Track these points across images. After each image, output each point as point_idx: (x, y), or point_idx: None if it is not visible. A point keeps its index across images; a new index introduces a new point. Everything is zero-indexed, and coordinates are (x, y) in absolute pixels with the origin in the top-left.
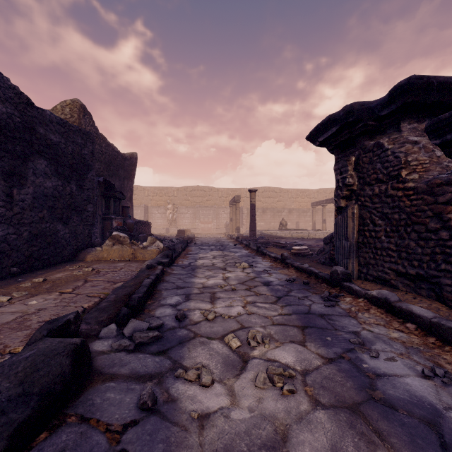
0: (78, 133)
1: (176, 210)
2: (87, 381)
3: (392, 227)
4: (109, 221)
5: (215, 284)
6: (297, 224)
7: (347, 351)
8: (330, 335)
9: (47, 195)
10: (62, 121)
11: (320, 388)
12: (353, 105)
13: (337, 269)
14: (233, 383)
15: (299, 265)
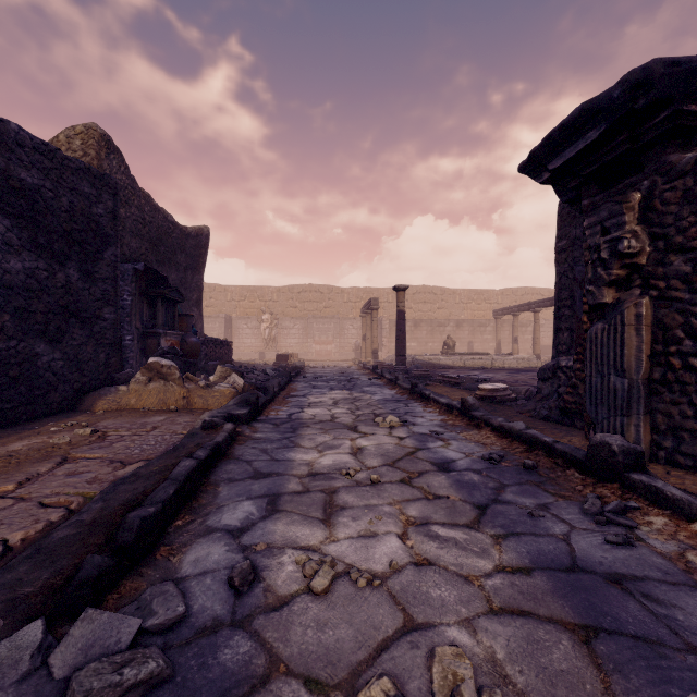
0: (82, 173)
1: (276, 323)
2: None
3: None
4: (154, 339)
5: (336, 468)
6: (470, 345)
7: None
8: (692, 679)
9: (12, 287)
10: (46, 146)
11: None
12: (651, 67)
13: (608, 441)
14: None
15: (503, 424)
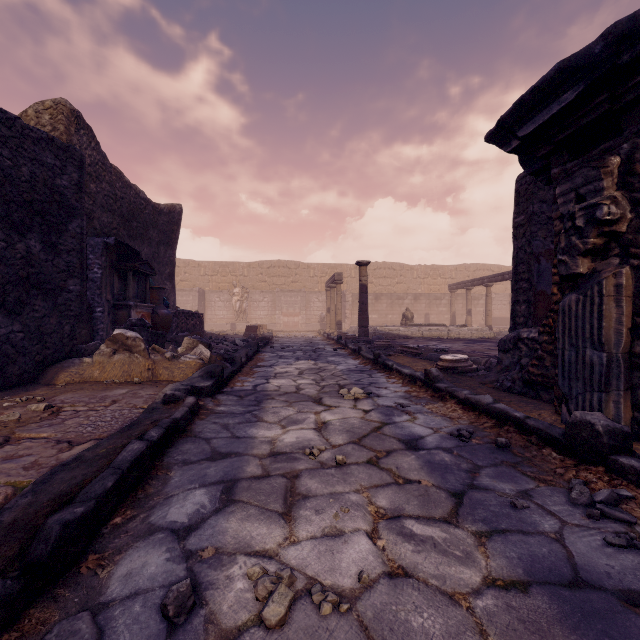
0: (44, 144)
1: (247, 297)
2: None
3: None
4: (124, 311)
5: (299, 446)
6: (427, 317)
7: None
8: None
9: None
10: (4, 114)
11: None
12: (638, 16)
13: (591, 420)
14: None
15: (469, 397)
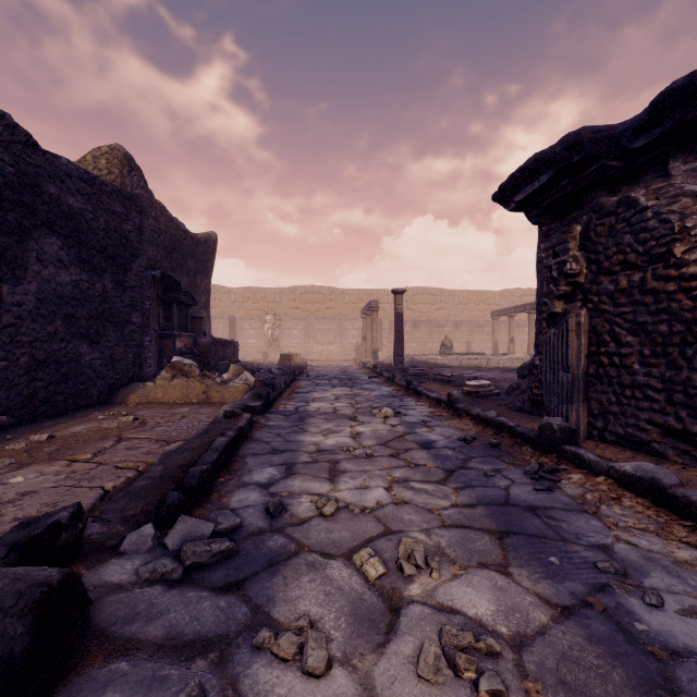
0: (115, 196)
1: (279, 324)
2: (74, 658)
3: (654, 347)
4: (170, 340)
5: (338, 446)
6: (468, 345)
7: (596, 589)
8: (556, 551)
9: (62, 297)
10: (88, 175)
11: (557, 685)
12: (581, 132)
13: (551, 422)
14: (371, 667)
15: (479, 414)
